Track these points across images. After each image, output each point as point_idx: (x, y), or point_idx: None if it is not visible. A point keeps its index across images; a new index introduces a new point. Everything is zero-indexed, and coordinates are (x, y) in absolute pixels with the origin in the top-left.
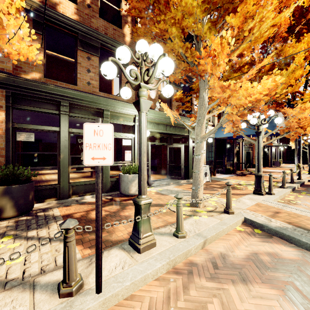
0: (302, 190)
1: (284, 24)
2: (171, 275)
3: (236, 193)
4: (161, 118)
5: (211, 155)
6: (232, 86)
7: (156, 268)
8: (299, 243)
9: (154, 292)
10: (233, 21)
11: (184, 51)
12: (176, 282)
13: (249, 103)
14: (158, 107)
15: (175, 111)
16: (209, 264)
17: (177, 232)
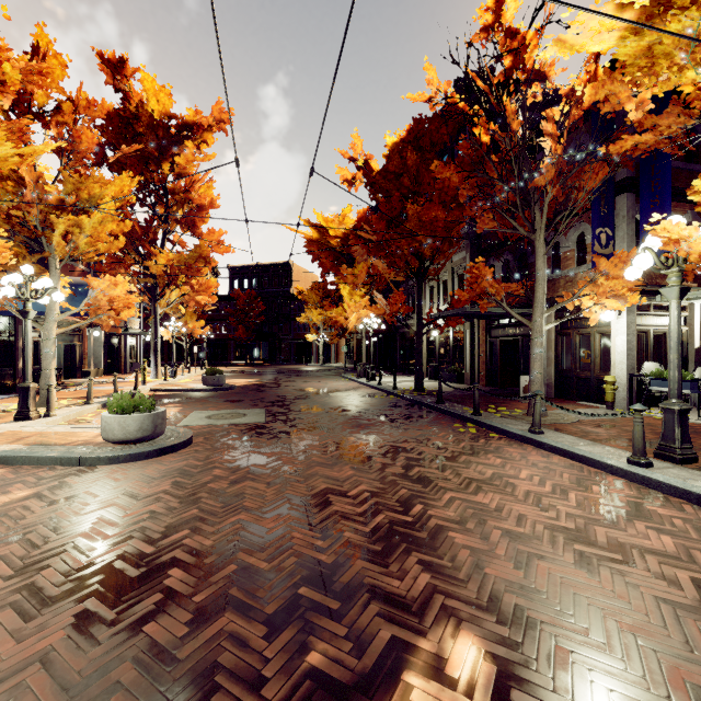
0: None
1: (88, 143)
2: None
3: None
4: None
5: None
6: None
7: None
8: (16, 461)
9: None
10: None
11: None
12: None
13: None
14: None
15: None
16: None
17: None
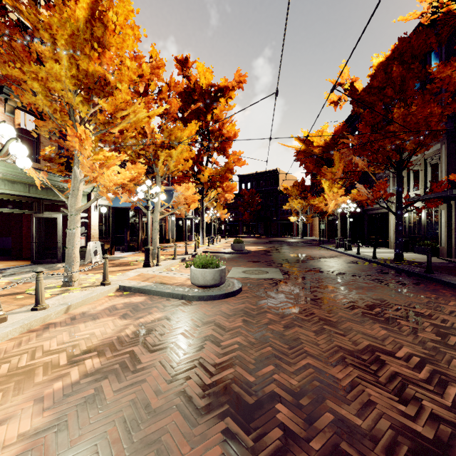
0: (191, 259)
1: (174, 107)
2: (25, 334)
3: (126, 269)
4: (18, 175)
5: (107, 229)
6: (99, 170)
7: (7, 331)
8: (150, 292)
9: (4, 346)
10: (106, 106)
11: (52, 111)
12: (29, 336)
13: (118, 185)
14: (12, 158)
15: (42, 173)
16: (68, 320)
17: (36, 306)
